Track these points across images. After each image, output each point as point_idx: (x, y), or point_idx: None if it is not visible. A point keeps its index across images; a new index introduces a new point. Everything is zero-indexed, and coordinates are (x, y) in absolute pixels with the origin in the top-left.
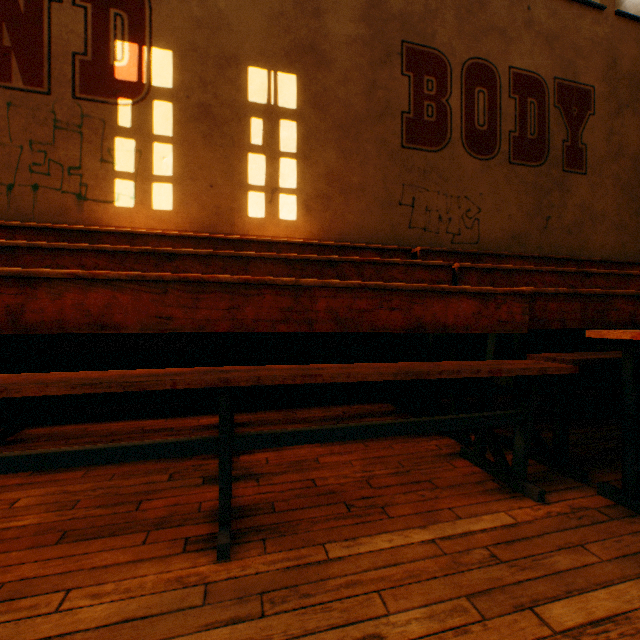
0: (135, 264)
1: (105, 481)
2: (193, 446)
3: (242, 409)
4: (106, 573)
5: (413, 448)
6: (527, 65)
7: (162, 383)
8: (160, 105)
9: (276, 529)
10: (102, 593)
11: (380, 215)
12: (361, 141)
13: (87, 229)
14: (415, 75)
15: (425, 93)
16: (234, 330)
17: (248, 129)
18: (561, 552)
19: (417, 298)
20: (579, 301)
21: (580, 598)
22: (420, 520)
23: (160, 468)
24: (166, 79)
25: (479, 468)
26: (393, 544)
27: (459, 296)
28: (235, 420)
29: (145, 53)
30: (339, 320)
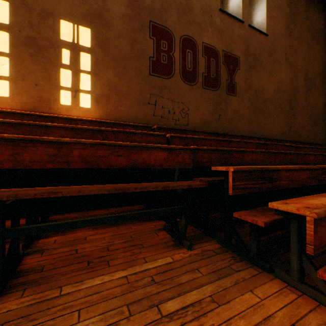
0: None
1: None
2: None
3: (56, 212)
4: None
5: (142, 227)
6: (211, 42)
7: None
8: (0, 33)
9: (37, 281)
10: None
11: (138, 108)
12: (128, 69)
13: None
14: (157, 39)
15: (162, 49)
16: (16, 167)
17: (60, 55)
18: (186, 273)
19: (134, 150)
20: (218, 153)
21: (184, 296)
22: (125, 266)
23: None
24: (4, 18)
25: (169, 235)
26: (103, 281)
27: (157, 149)
28: (49, 219)
29: None
30: (87, 161)
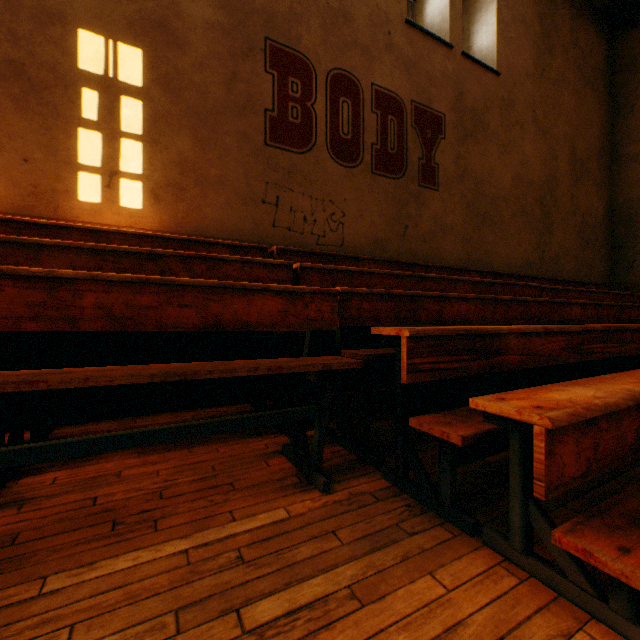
0: None
1: None
2: None
3: (70, 421)
4: None
5: (240, 449)
6: (388, 85)
7: None
8: None
9: None
10: None
11: (242, 211)
12: (221, 132)
13: None
14: (280, 74)
15: (290, 94)
16: None
17: (78, 100)
18: (310, 542)
19: (215, 295)
20: (392, 301)
21: (296, 588)
22: (189, 529)
23: None
24: None
25: (292, 464)
26: (137, 562)
27: (264, 294)
28: (51, 435)
29: None
30: (114, 317)
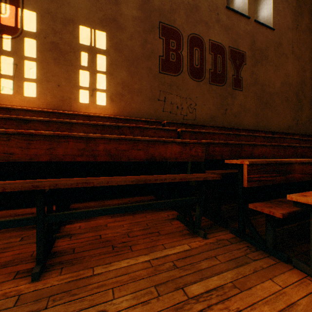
0: (4, 125)
1: None
2: (21, 222)
3: (76, 201)
4: None
5: (156, 216)
6: (217, 39)
7: None
8: (28, 40)
9: (71, 262)
10: None
11: (149, 105)
12: (139, 68)
13: None
14: (166, 39)
15: (170, 48)
16: (51, 160)
17: (79, 57)
18: (205, 260)
19: (151, 144)
20: (229, 147)
21: (206, 281)
22: (146, 251)
23: (17, 234)
24: (32, 27)
25: (183, 224)
26: (129, 264)
27: (172, 144)
28: (70, 207)
29: (19, 12)
30: (111, 155)
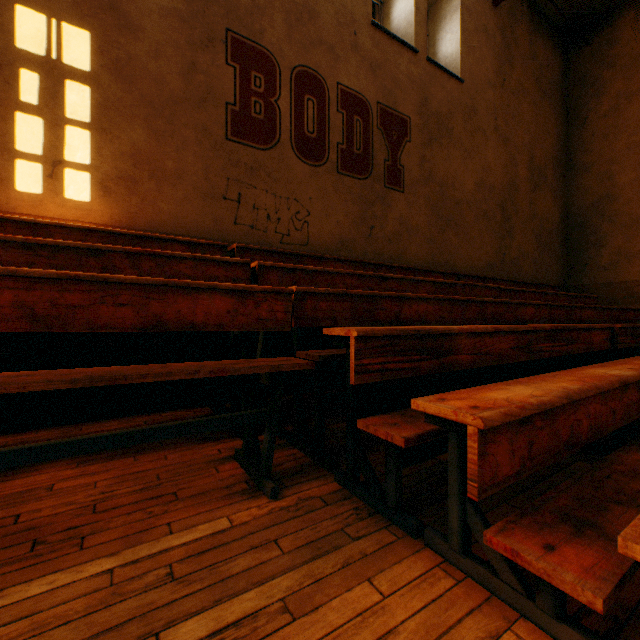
0: None
1: None
2: None
3: (6, 430)
4: None
5: (191, 456)
6: (354, 85)
7: None
8: None
9: None
10: None
11: (201, 207)
12: (178, 124)
13: None
14: (242, 68)
15: (253, 89)
16: None
17: (16, 81)
18: (250, 553)
19: (156, 293)
20: (350, 301)
21: (226, 605)
22: (119, 545)
23: None
24: None
25: (243, 469)
26: (52, 586)
27: (212, 293)
28: None
29: None
30: (37, 317)
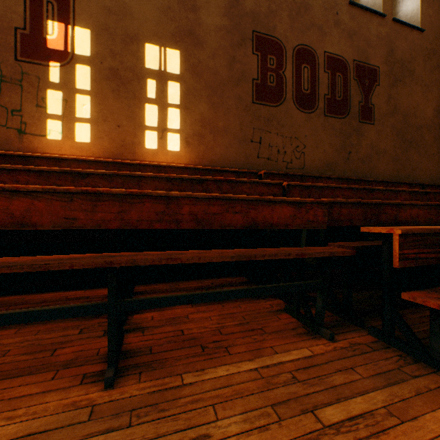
0: (57, 180)
1: (32, 335)
2: (89, 309)
3: (141, 282)
4: (20, 401)
5: (254, 307)
6: (336, 51)
7: (63, 265)
8: (81, 68)
9: (150, 365)
10: (15, 416)
11: (238, 148)
12: (225, 98)
13: (24, 155)
14: (262, 54)
15: (268, 67)
16: (122, 227)
17: (145, 87)
18: (338, 373)
19: (252, 205)
20: (361, 208)
21: (345, 403)
22: (250, 355)
23: (74, 325)
24: (85, 49)
25: (295, 319)
26: (229, 372)
27: (281, 204)
28: (135, 290)
29: (70, 30)
30: (198, 220)
